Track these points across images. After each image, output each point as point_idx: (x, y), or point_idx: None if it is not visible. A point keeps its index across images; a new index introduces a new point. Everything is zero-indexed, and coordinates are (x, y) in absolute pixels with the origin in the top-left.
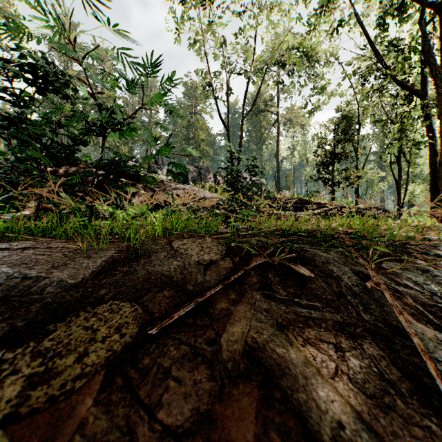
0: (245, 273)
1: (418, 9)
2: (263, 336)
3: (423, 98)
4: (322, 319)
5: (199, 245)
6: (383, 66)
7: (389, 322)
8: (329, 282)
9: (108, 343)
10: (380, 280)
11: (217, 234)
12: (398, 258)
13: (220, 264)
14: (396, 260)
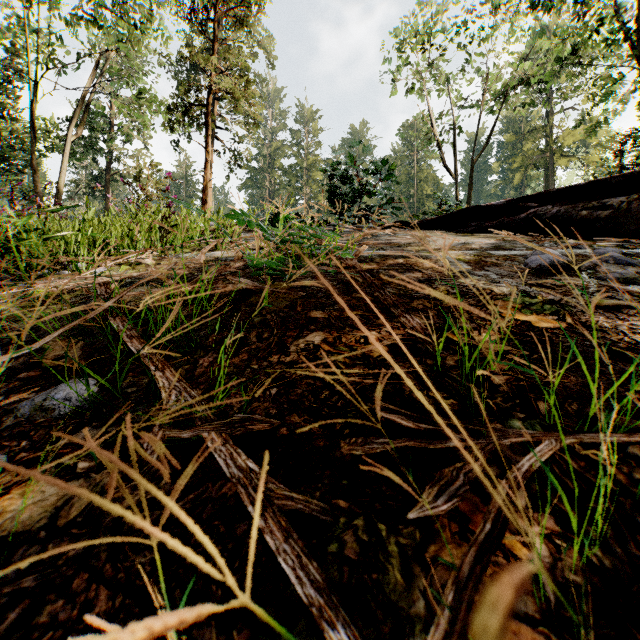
0: None
1: None
2: None
3: None
4: None
5: None
6: None
7: None
8: None
9: None
10: None
11: None
12: None
13: None
14: None
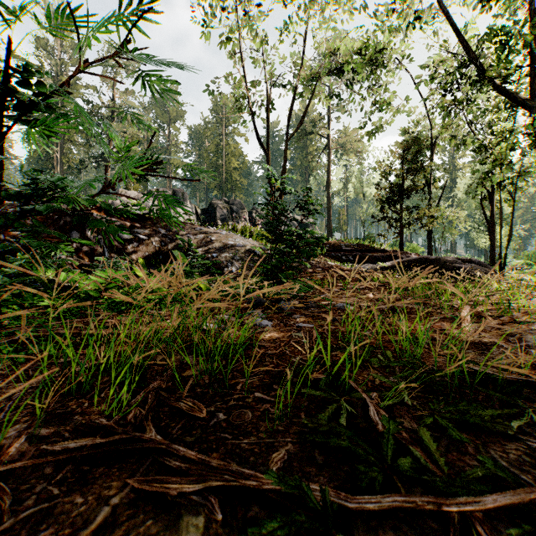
0: None
1: None
2: None
3: (534, 111)
4: None
5: None
6: (478, 68)
7: None
8: None
9: None
10: None
11: None
12: None
13: None
14: None
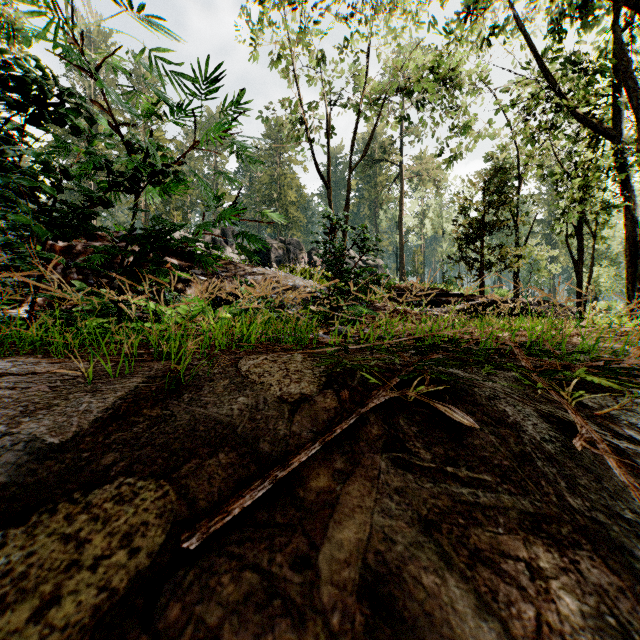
0: (360, 419)
1: (608, 10)
2: (396, 548)
3: (616, 140)
4: (499, 507)
5: (283, 367)
6: (557, 94)
7: (618, 512)
8: (503, 435)
9: (104, 572)
10: (594, 434)
11: (313, 348)
12: (605, 388)
13: (317, 401)
14: (603, 392)
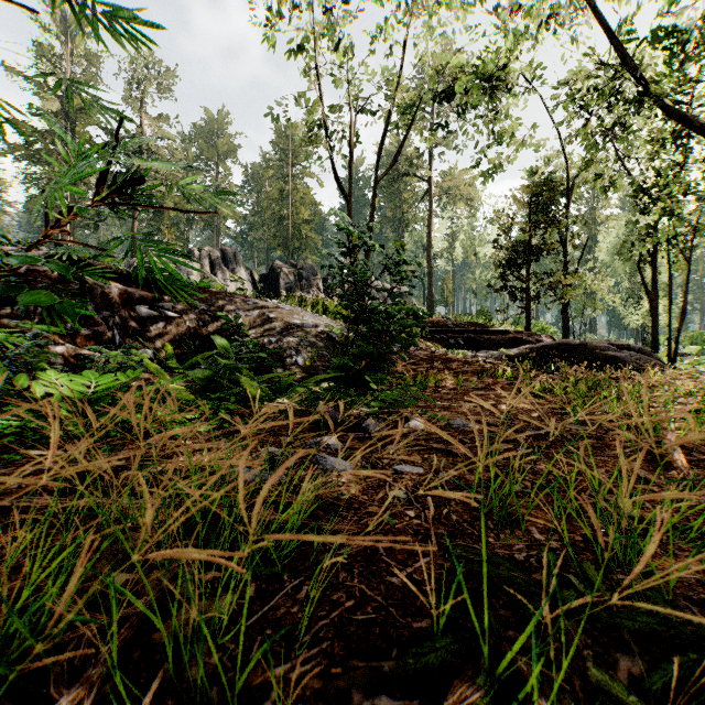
0: None
1: None
2: None
3: None
4: None
5: None
6: (638, 81)
7: None
8: None
9: None
10: None
11: None
12: None
13: None
14: None
